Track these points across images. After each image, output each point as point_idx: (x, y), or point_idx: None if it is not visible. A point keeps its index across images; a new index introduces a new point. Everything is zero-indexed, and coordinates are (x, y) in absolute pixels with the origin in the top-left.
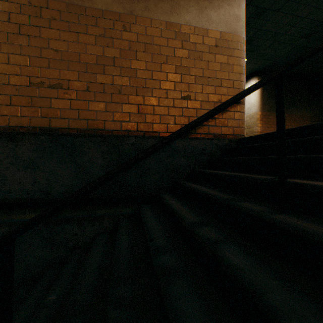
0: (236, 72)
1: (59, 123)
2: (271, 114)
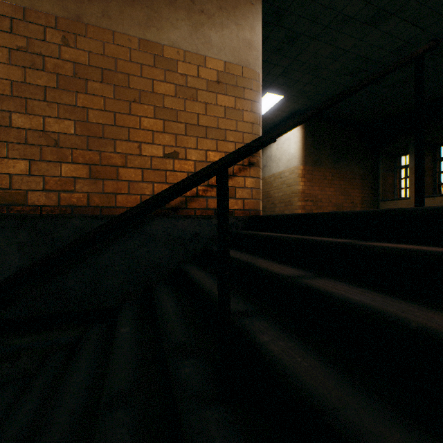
0: (248, 121)
1: None
2: (316, 170)
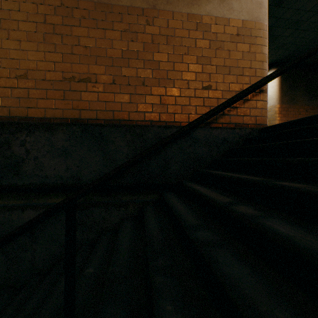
0: (258, 60)
1: (88, 114)
2: (291, 107)
